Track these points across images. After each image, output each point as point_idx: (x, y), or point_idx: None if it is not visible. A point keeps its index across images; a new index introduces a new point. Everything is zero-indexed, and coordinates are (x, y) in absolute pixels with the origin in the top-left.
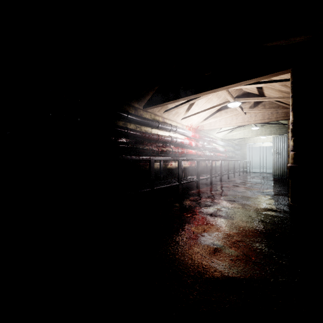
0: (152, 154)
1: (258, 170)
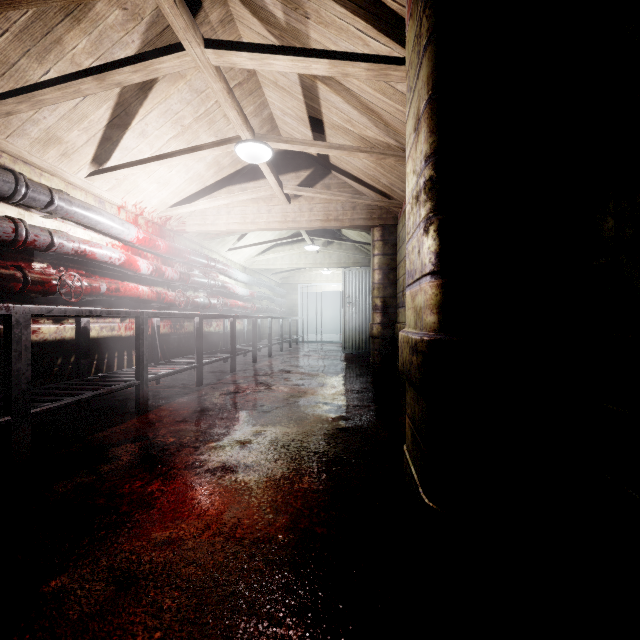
0: None
1: (319, 336)
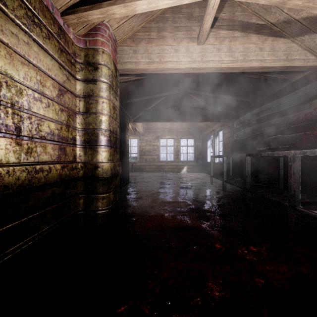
0: (309, 146)
1: None
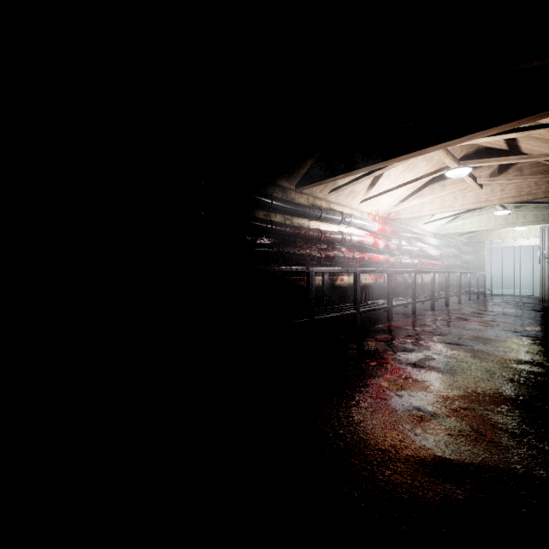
0: (310, 263)
1: (510, 291)
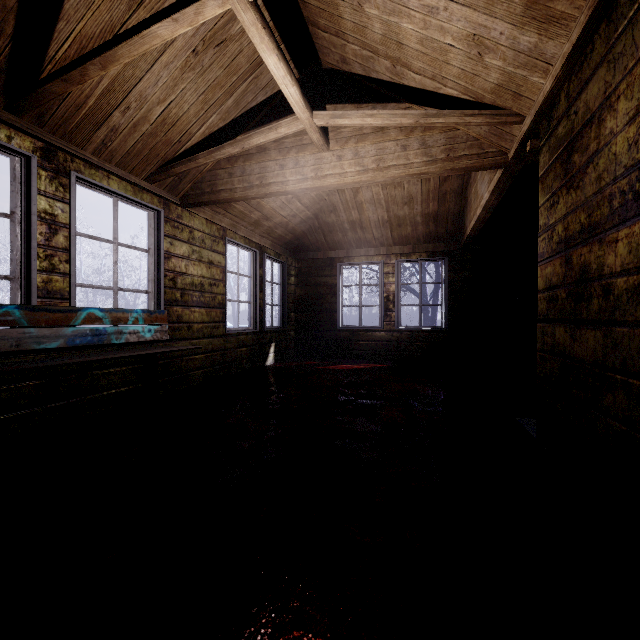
0: None
1: None
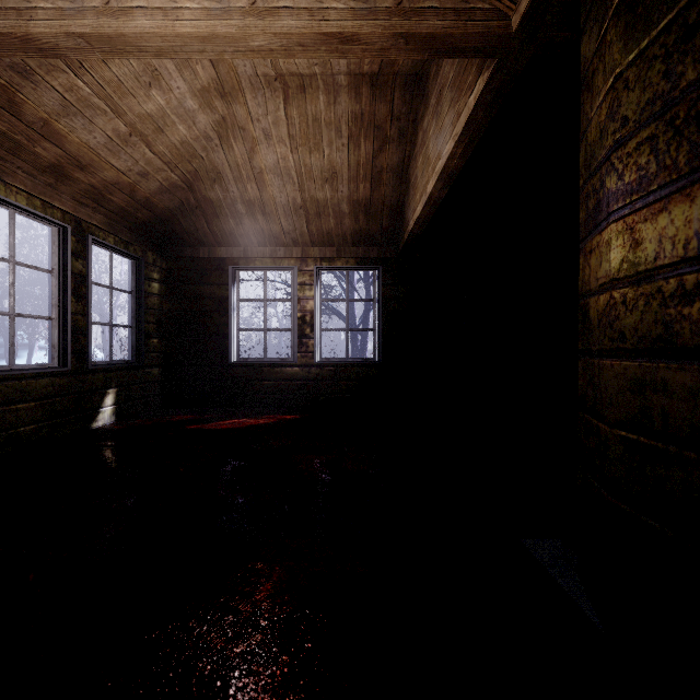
0: None
1: None
